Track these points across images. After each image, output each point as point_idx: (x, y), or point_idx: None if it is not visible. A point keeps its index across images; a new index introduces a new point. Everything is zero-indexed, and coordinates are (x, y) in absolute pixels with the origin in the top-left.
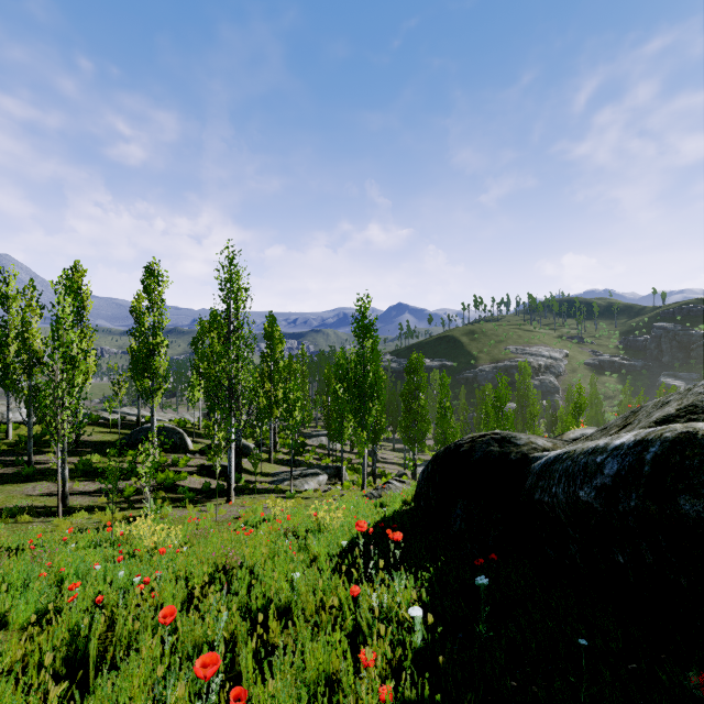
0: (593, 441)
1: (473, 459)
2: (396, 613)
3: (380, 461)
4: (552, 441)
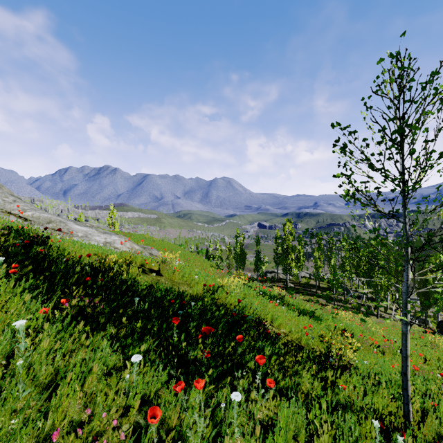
0: None
1: None
2: None
3: None
4: None
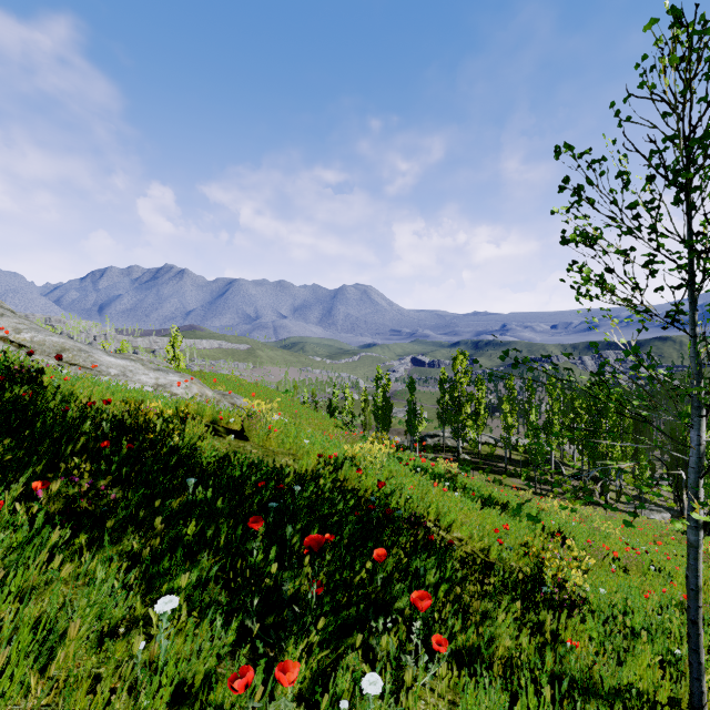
0: None
1: None
2: None
3: None
4: None
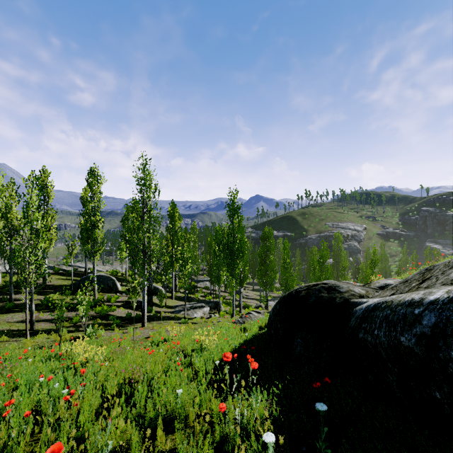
0: (406, 294)
1: (309, 302)
2: (253, 423)
3: (244, 297)
4: (365, 289)
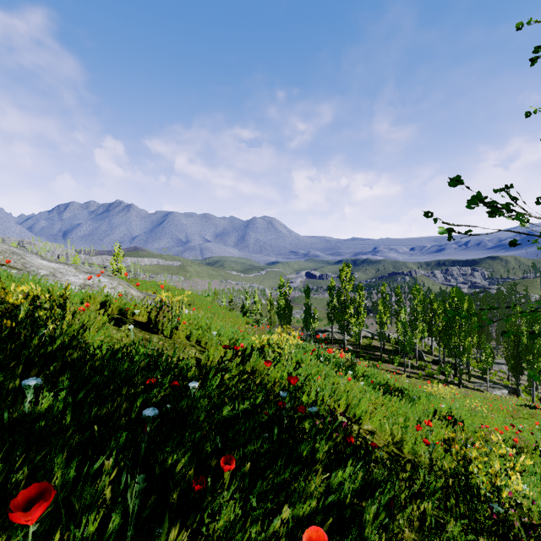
0: None
1: None
2: None
3: None
4: None
